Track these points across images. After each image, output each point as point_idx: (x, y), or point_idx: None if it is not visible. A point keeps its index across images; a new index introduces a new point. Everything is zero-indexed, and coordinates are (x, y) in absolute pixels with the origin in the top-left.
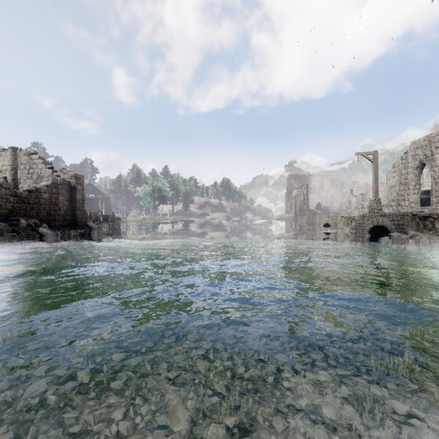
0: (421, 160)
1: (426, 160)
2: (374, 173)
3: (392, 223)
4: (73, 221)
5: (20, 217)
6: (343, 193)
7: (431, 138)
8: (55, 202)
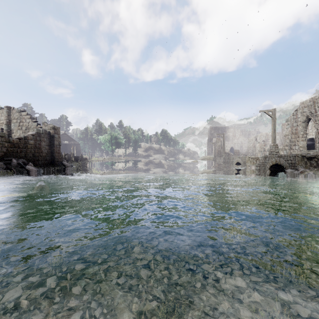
0: (307, 116)
1: (311, 116)
2: (273, 126)
3: (287, 162)
4: (52, 161)
5: (12, 158)
6: (249, 140)
7: (314, 99)
8: (38, 146)
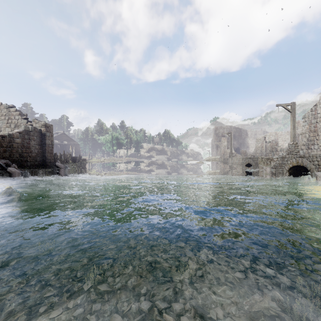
0: None
1: None
2: (292, 121)
3: (312, 164)
4: (43, 162)
5: None
6: (258, 139)
7: None
8: (27, 145)
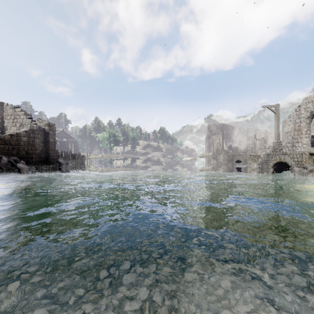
0: (311, 112)
1: None
2: (277, 122)
3: (292, 160)
4: (47, 158)
5: (3, 155)
6: (248, 137)
7: None
8: (32, 143)
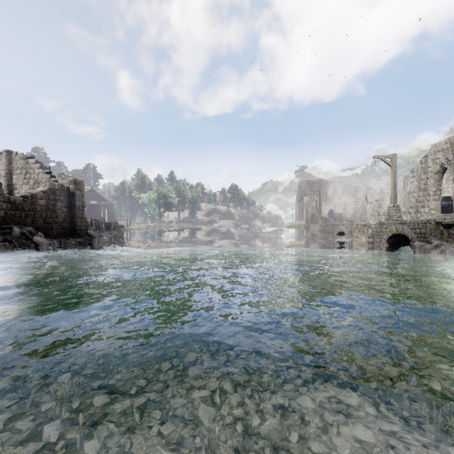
0: (442, 164)
1: (447, 164)
2: (393, 178)
3: (413, 232)
4: (72, 229)
5: (13, 225)
6: (357, 199)
7: (453, 140)
8: (52, 208)
